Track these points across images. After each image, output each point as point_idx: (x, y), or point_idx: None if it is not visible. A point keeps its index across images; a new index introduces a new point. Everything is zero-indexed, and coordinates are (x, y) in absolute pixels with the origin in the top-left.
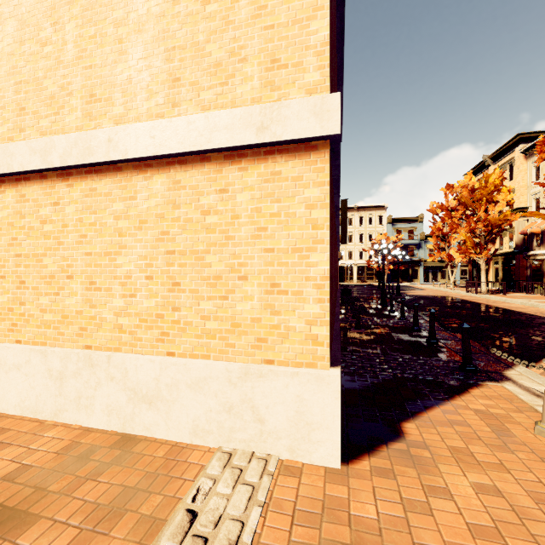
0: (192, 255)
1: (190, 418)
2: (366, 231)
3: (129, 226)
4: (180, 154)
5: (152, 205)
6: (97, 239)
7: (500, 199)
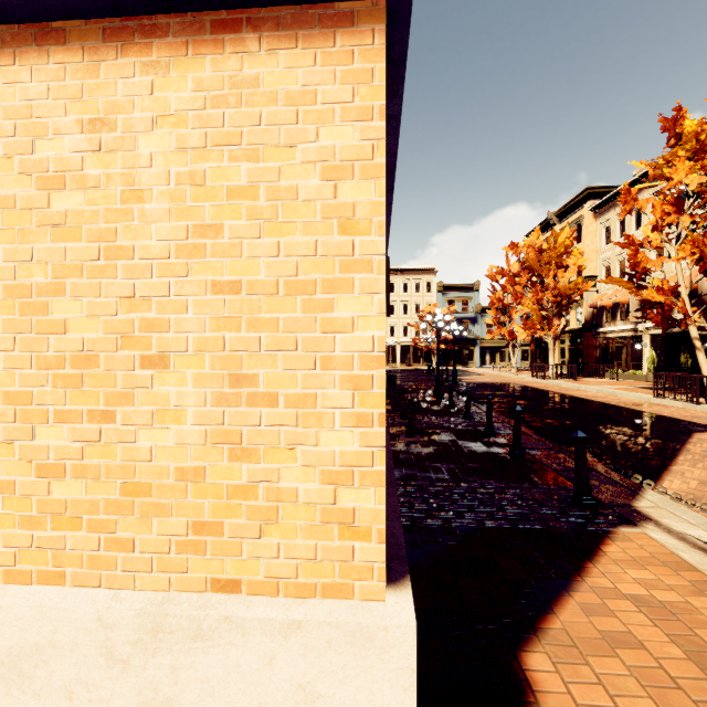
0: (11, 300)
1: None
2: (412, 300)
3: None
4: None
5: None
6: None
7: (571, 264)
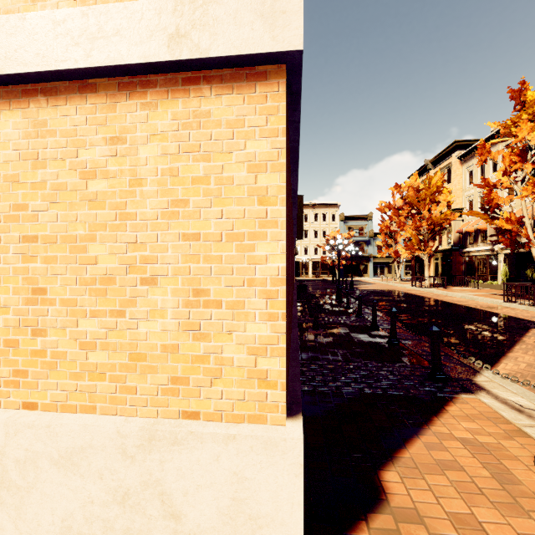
0: (65, 244)
1: (57, 516)
2: (320, 227)
3: None
4: (44, 76)
5: None
6: None
7: (441, 200)
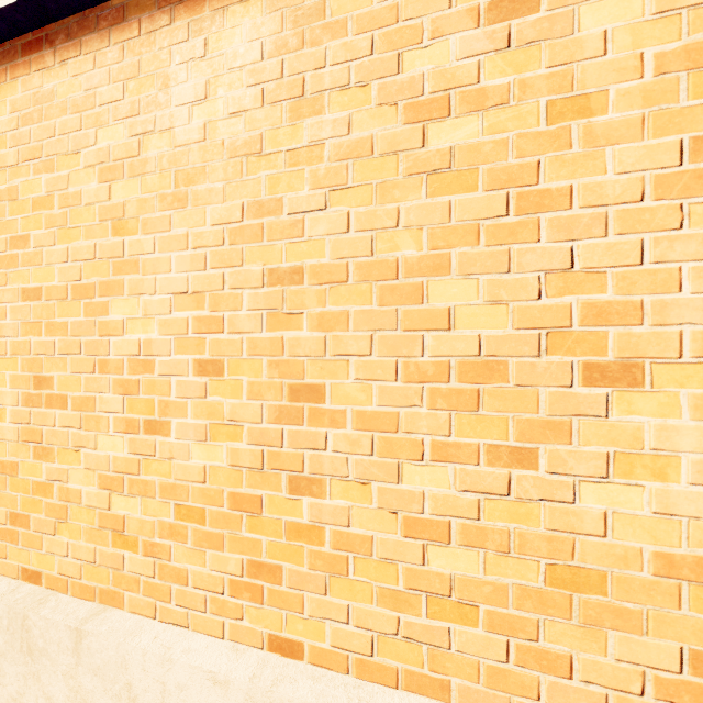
0: (367, 284)
1: None
2: None
3: (143, 195)
4: None
5: (220, 115)
6: (54, 248)
7: None
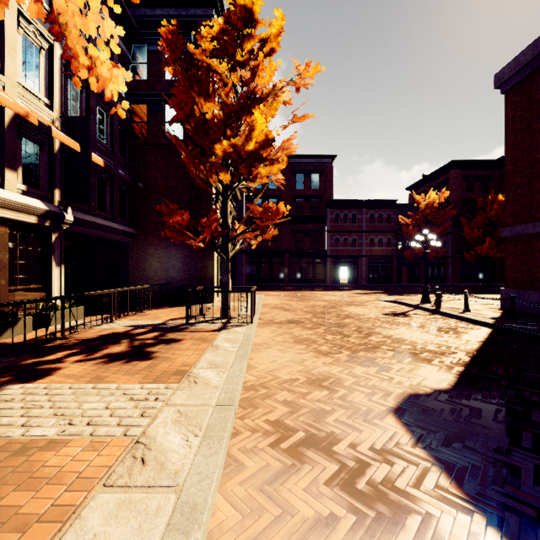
0: None
1: None
2: None
3: None
4: None
5: None
6: None
7: None
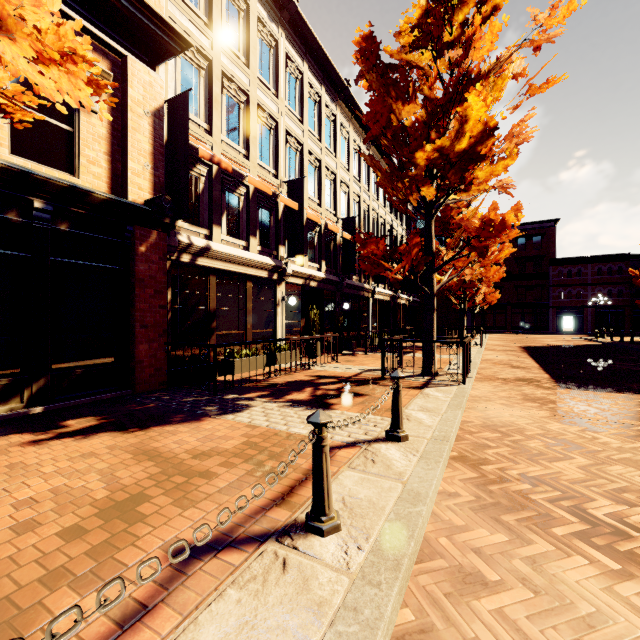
0: None
1: None
2: None
3: None
4: None
5: None
6: None
7: None
